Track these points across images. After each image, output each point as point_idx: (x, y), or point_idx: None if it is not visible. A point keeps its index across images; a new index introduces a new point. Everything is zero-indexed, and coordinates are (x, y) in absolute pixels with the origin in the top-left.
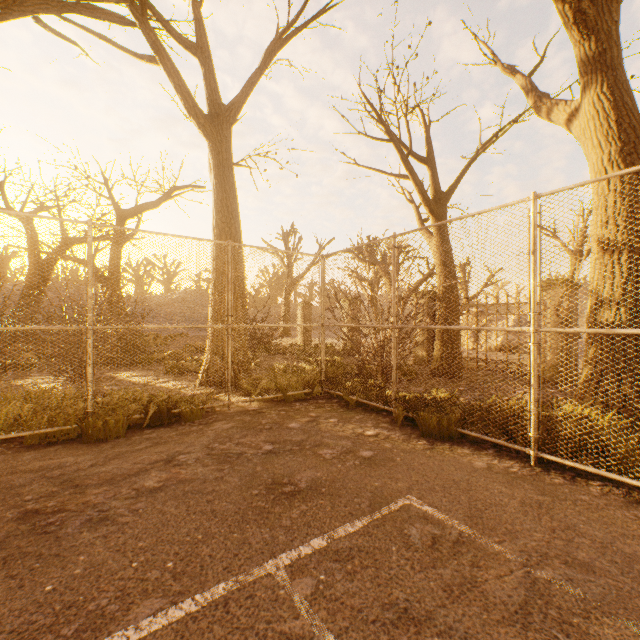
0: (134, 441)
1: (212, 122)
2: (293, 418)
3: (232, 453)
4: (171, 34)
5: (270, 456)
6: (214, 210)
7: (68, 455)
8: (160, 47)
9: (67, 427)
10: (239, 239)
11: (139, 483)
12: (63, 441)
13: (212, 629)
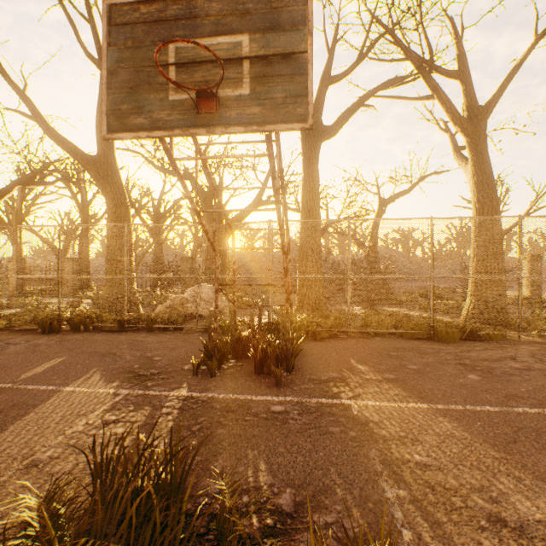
0: (468, 345)
1: (471, 123)
2: None
3: None
4: (439, 73)
5: None
6: (474, 190)
7: (437, 345)
8: (438, 88)
9: (420, 331)
10: (498, 209)
11: (508, 364)
12: (421, 338)
13: None
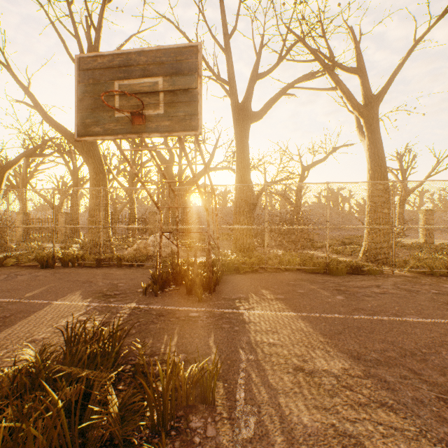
0: (351, 277)
1: (366, 108)
2: (444, 283)
3: (411, 289)
4: (342, 70)
5: (438, 294)
6: (368, 160)
7: (328, 277)
8: (339, 82)
9: (319, 268)
10: (386, 174)
11: (371, 290)
12: (319, 273)
13: (445, 326)
